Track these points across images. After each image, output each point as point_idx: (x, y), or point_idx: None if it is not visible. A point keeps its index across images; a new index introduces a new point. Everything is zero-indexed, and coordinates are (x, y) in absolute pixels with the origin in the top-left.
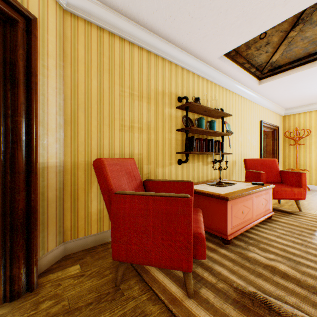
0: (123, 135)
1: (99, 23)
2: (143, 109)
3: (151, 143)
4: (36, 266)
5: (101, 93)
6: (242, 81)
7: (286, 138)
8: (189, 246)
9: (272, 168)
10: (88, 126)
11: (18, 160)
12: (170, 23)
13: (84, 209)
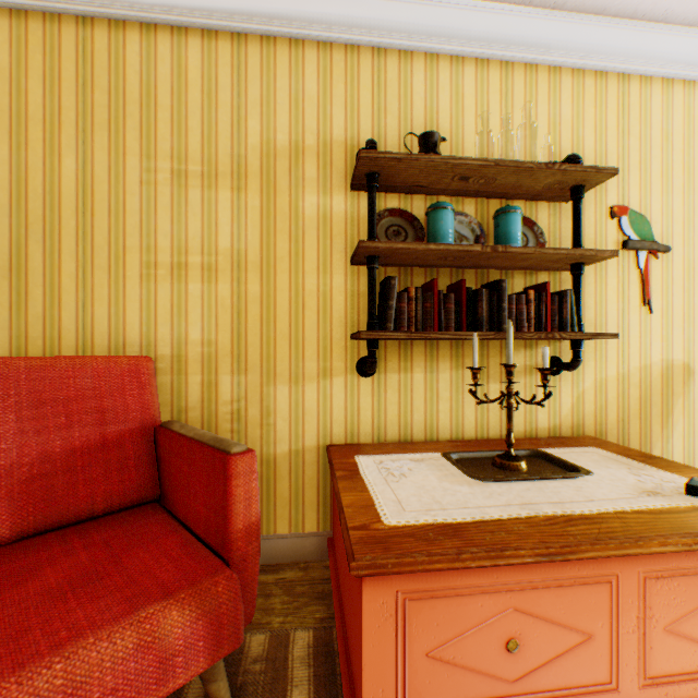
0: (153, 291)
1: (76, 6)
2: (221, 210)
3: (250, 311)
4: None
5: (89, 188)
6: None
7: None
8: None
9: None
10: (54, 275)
11: None
12: None
13: None
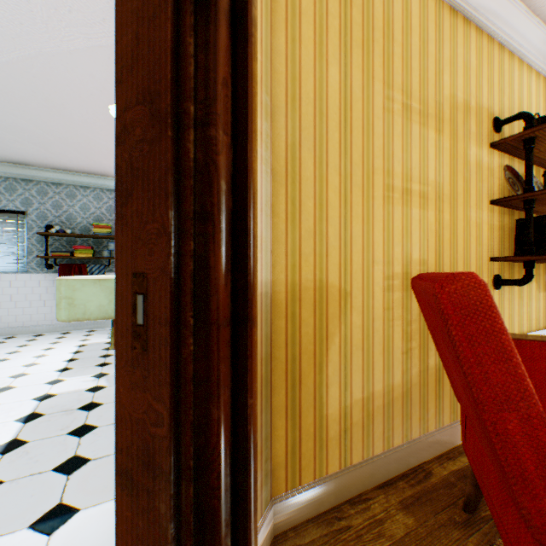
0: (390, 213)
1: None
2: (428, 146)
3: (443, 235)
4: None
5: (347, 103)
6: None
7: None
8: None
9: None
10: (321, 188)
11: (215, 279)
12: None
13: (313, 408)
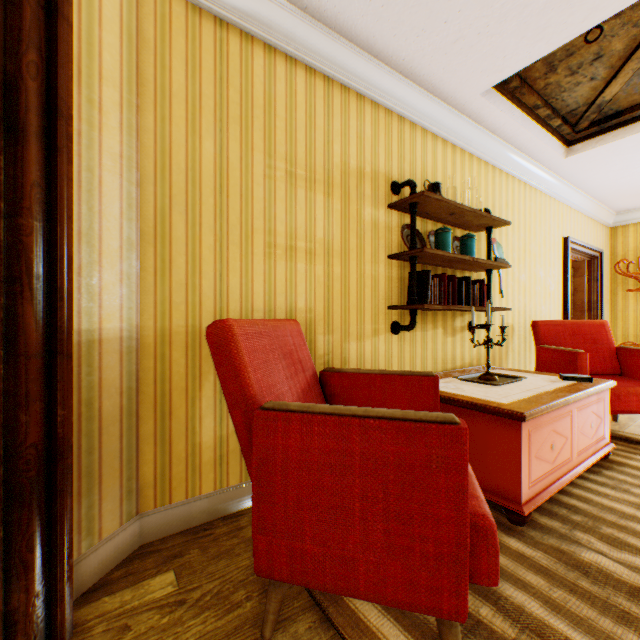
0: (272, 267)
1: (219, 9)
2: (317, 208)
3: (334, 287)
4: (71, 584)
5: (224, 171)
6: (529, 149)
7: (617, 276)
8: (463, 556)
9: (597, 341)
10: (195, 246)
11: (24, 324)
12: (380, 7)
13: (186, 436)
